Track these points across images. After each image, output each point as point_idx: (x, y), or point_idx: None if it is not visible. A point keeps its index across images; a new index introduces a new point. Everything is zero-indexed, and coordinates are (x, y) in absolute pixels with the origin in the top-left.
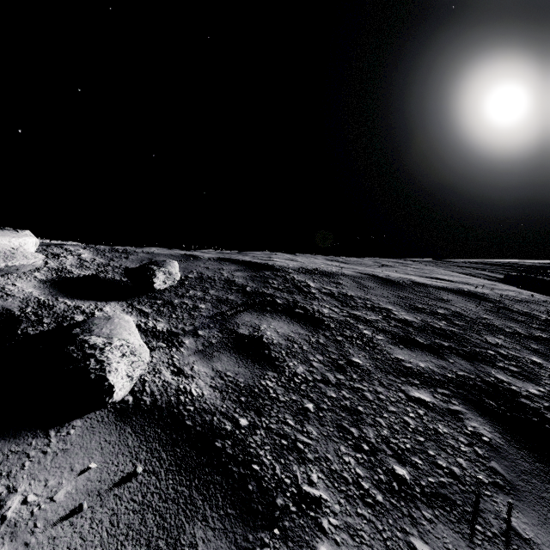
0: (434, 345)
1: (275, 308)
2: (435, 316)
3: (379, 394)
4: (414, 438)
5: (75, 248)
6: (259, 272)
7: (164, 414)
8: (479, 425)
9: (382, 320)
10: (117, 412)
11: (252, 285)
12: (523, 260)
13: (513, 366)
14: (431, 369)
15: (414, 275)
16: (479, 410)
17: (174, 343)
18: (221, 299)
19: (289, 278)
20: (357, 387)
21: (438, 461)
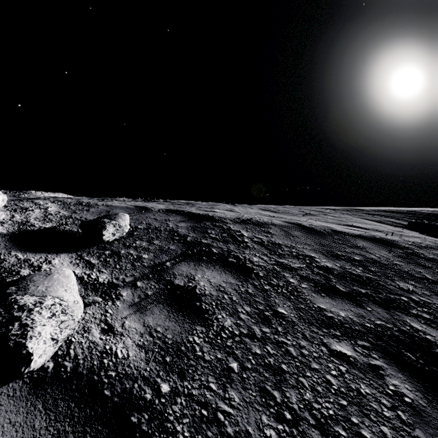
0: (353, 293)
1: (210, 257)
2: (352, 263)
3: (302, 348)
4: (337, 402)
5: (44, 202)
6: (200, 223)
7: (83, 383)
8: (400, 383)
9: (306, 268)
10: (32, 383)
11: (192, 235)
12: (422, 208)
13: (425, 313)
14: (351, 318)
15: (333, 223)
16: (398, 364)
17: (111, 296)
18: (163, 249)
19: (225, 227)
20: (282, 341)
21: (362, 432)
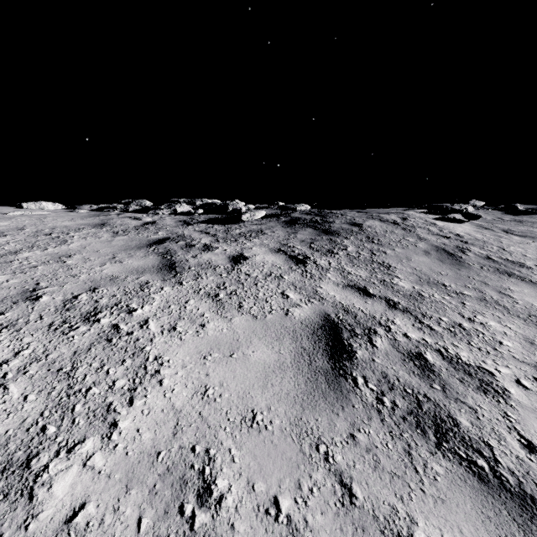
0: None
1: None
2: None
3: None
4: None
5: None
6: None
7: None
8: None
9: None
10: None
11: None
12: None
13: None
14: None
15: None
16: None
17: None
18: None
19: None
20: None
21: None
